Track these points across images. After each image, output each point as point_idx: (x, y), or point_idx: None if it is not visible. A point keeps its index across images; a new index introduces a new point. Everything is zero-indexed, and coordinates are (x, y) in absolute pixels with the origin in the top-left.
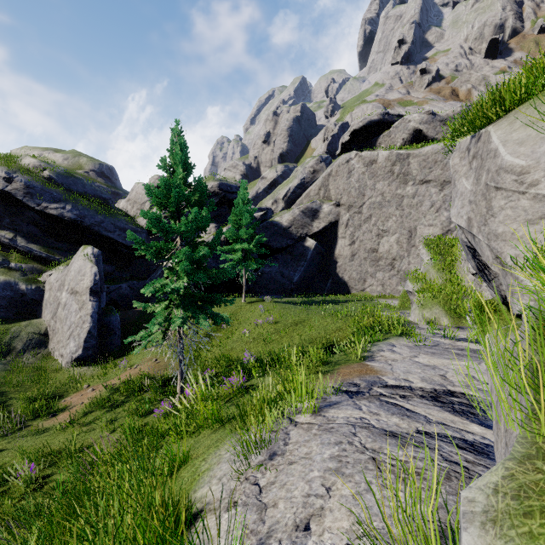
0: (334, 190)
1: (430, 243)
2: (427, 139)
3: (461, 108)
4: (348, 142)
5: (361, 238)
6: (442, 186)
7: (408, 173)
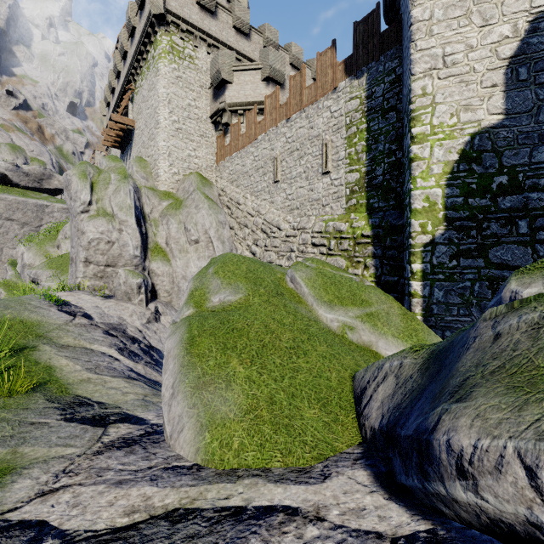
0: None
1: (13, 263)
2: (12, 182)
3: (40, 168)
4: None
5: None
6: (23, 225)
7: None
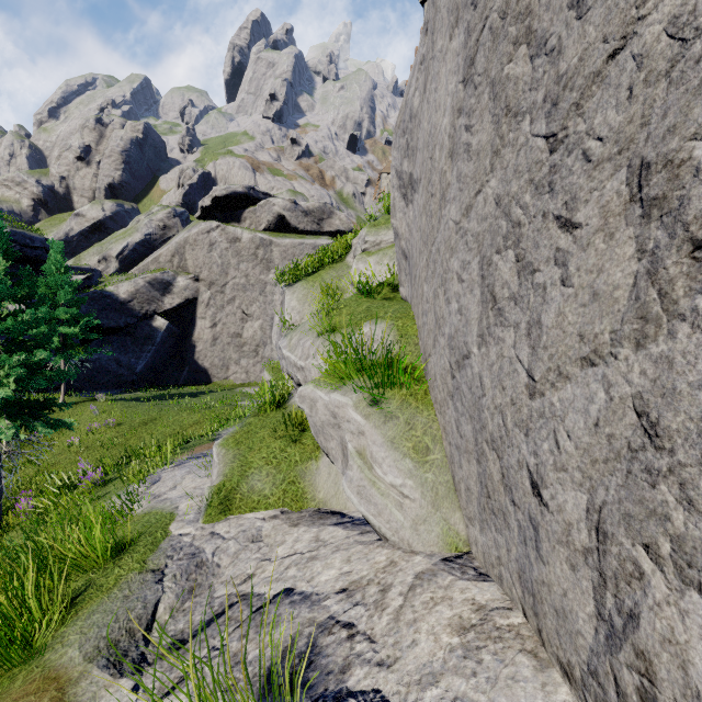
0: (192, 261)
1: None
2: (290, 226)
3: (319, 204)
4: (210, 208)
5: (224, 320)
6: None
7: (271, 260)
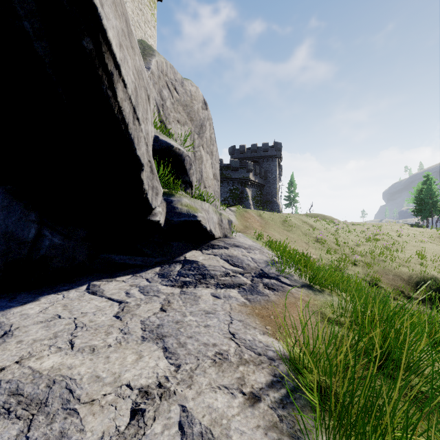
0: None
1: None
2: None
3: None
4: None
5: None
6: None
7: None
